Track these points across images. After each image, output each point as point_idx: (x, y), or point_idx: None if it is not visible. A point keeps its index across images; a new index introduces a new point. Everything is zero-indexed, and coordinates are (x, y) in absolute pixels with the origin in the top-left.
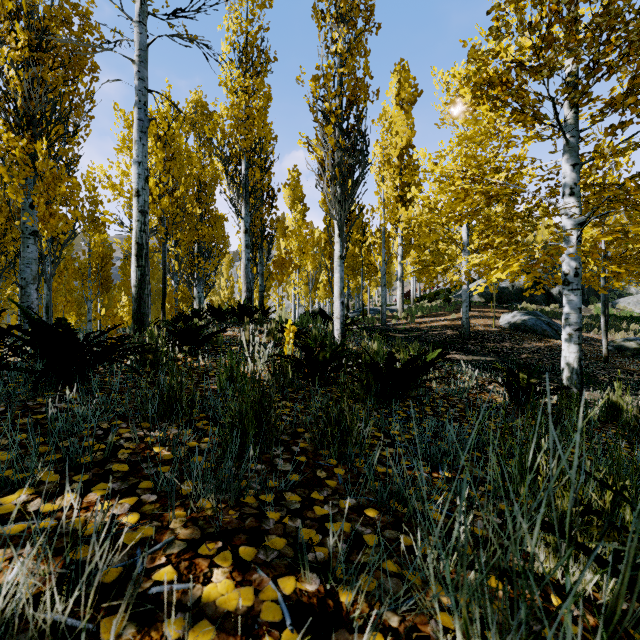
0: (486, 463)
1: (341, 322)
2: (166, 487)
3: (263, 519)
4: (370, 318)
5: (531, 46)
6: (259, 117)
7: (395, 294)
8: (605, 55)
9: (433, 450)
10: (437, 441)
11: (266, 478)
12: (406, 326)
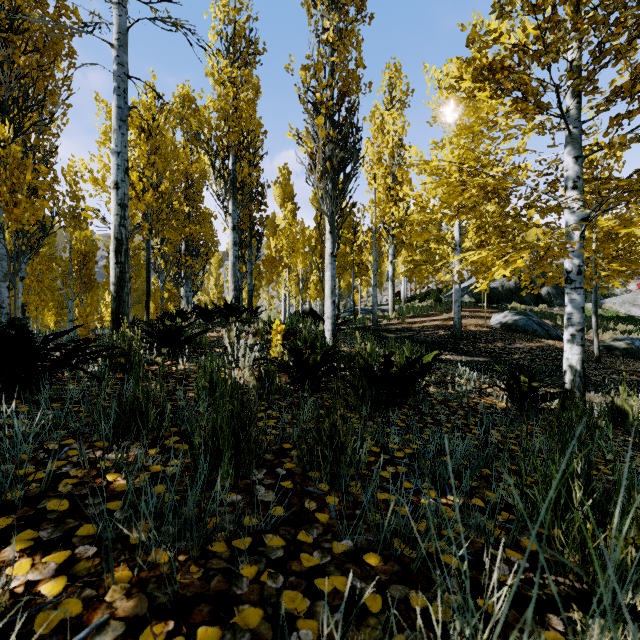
0: (498, 482)
1: (332, 322)
2: (112, 533)
3: (234, 579)
4: (361, 318)
5: (536, 27)
6: (247, 109)
7: (386, 294)
8: (616, 36)
9: (439, 470)
10: (443, 458)
11: (243, 513)
12: (398, 326)
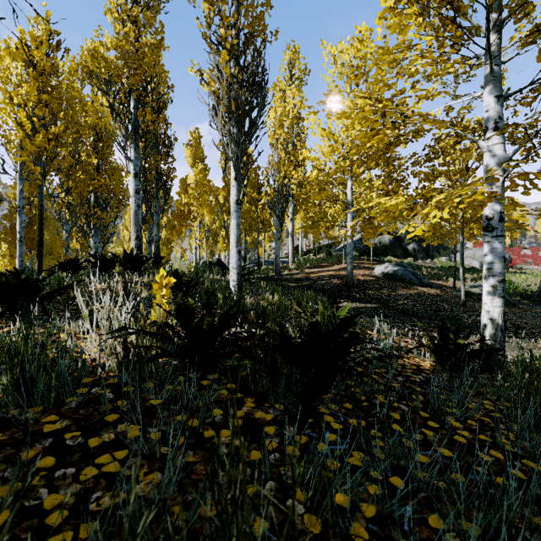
0: None
1: (238, 272)
2: None
3: None
4: (265, 269)
5: None
6: (150, 53)
7: (285, 249)
8: None
9: None
10: None
11: None
12: (297, 276)
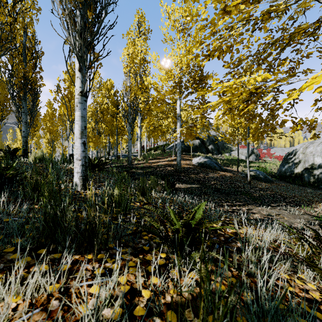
0: None
1: (82, 164)
2: None
3: None
4: (122, 160)
5: None
6: None
7: (136, 147)
8: None
9: None
10: None
11: None
12: (143, 165)
